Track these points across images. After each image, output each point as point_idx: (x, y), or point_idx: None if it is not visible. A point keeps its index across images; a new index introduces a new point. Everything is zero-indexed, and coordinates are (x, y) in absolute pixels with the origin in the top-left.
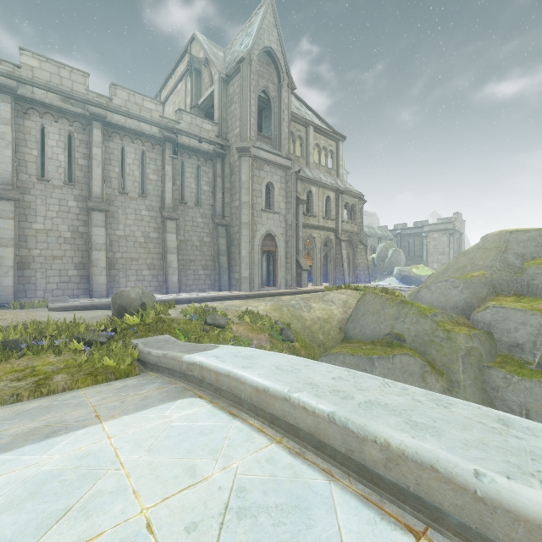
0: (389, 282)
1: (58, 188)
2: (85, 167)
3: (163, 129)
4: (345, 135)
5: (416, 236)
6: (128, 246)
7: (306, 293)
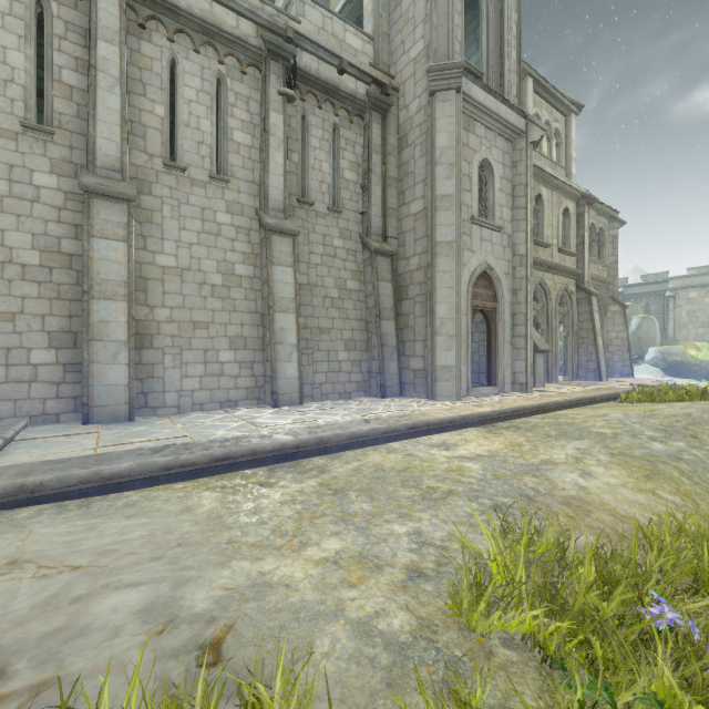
0: (643, 373)
1: (7, 136)
2: (78, 91)
3: (265, 31)
4: (581, 103)
5: (651, 297)
6: (185, 294)
7: (583, 403)
